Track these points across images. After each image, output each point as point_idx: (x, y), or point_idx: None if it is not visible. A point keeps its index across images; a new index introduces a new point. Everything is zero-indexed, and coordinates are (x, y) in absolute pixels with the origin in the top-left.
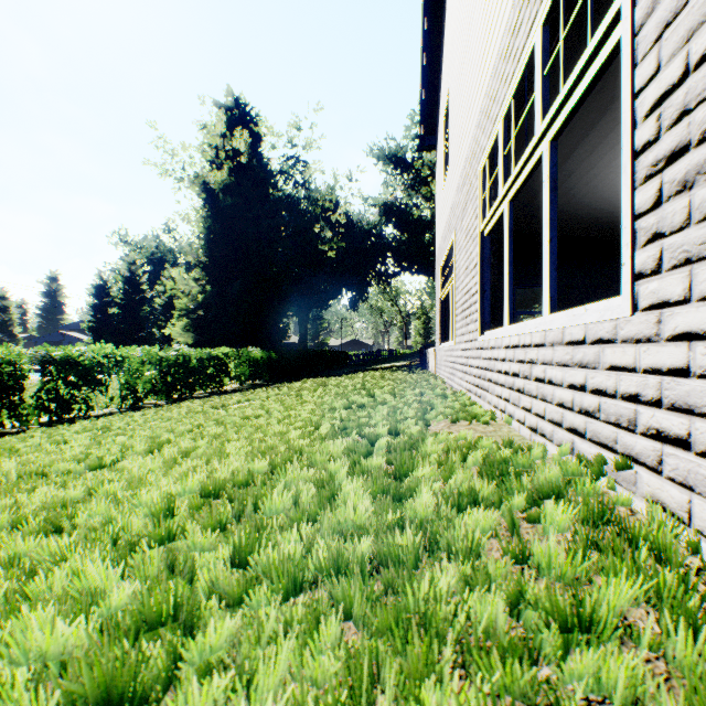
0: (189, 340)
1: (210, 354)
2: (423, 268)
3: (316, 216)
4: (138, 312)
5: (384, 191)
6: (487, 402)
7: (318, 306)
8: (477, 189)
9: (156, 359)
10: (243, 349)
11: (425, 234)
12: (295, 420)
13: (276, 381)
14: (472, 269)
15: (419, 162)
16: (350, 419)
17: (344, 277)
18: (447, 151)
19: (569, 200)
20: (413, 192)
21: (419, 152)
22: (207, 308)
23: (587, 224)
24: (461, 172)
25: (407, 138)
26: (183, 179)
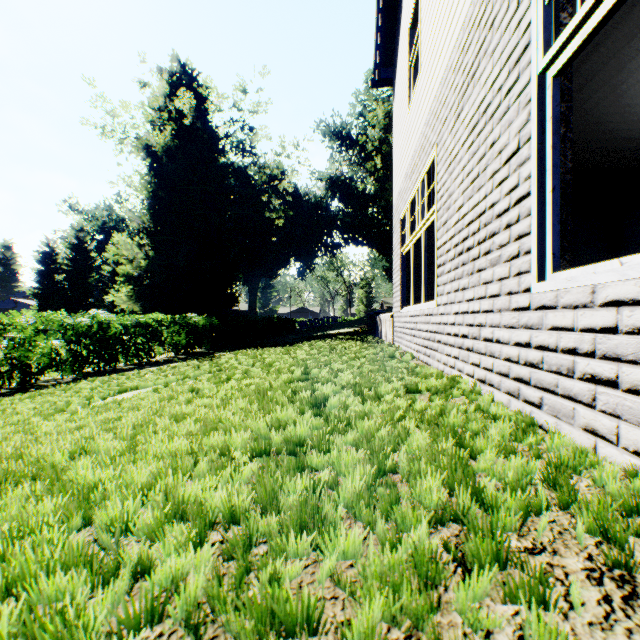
0: (134, 306)
1: (137, 321)
2: (366, 240)
3: (265, 189)
4: (86, 279)
5: (330, 165)
6: (580, 426)
7: (267, 275)
8: (520, 3)
9: (57, 326)
10: (181, 315)
11: (369, 207)
12: (41, 559)
13: (219, 348)
14: (499, 168)
15: (364, 137)
16: (250, 531)
17: (292, 248)
18: (414, 64)
19: (601, 99)
20: (357, 167)
21: (364, 129)
22: (152, 274)
23: (597, 152)
24: (457, 40)
25: (352, 116)
26: (124, 140)
